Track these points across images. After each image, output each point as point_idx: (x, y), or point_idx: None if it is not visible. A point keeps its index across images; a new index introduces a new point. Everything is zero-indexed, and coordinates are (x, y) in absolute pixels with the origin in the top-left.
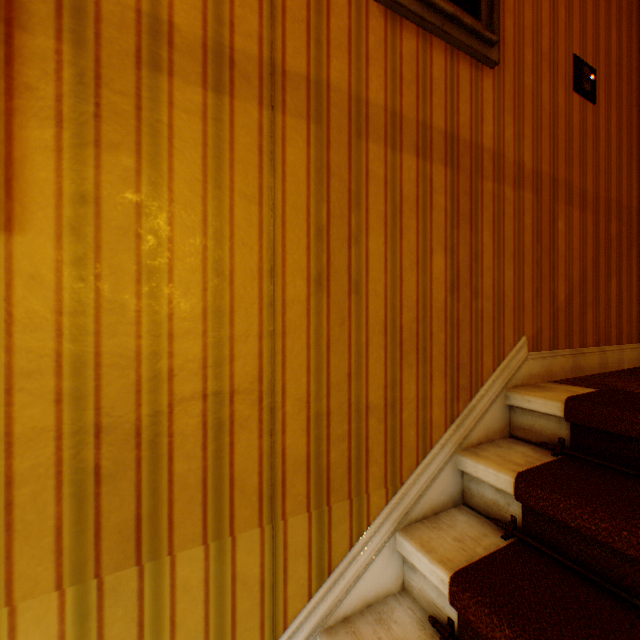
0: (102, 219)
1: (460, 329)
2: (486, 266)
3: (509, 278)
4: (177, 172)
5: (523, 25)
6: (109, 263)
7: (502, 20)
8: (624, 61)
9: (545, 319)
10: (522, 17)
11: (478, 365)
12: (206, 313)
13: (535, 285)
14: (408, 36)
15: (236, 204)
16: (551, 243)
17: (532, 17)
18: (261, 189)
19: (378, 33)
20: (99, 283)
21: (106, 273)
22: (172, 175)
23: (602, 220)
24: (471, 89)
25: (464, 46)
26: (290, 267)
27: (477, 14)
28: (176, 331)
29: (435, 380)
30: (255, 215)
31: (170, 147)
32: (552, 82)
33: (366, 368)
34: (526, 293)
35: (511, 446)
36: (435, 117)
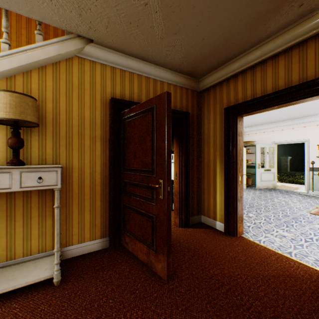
0: (1, 27)
1: None
2: None
3: None
4: (12, 23)
5: None
6: (2, 33)
7: None
8: None
9: None
10: None
11: None
12: (17, 43)
13: None
14: None
15: (22, 29)
16: None
17: None
18: (27, 28)
19: None
20: (1, 35)
21: (2, 34)
22: (11, 23)
23: None
24: None
25: None
26: (33, 41)
27: None
28: (12, 44)
29: None
30: (26, 32)
31: (11, 20)
32: None
33: None
34: None
35: None
36: None
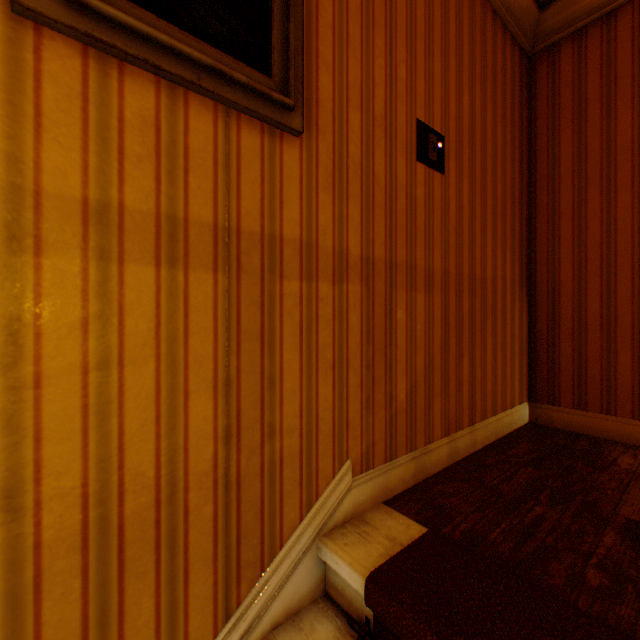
0: None
1: (244, 486)
2: (290, 389)
3: (327, 395)
4: None
5: (348, 82)
6: None
7: (316, 75)
8: (478, 126)
9: (380, 428)
10: (347, 73)
11: (276, 522)
12: None
13: (366, 392)
14: (139, 89)
15: None
16: (388, 337)
17: (362, 74)
18: None
19: (68, 82)
20: None
21: None
22: None
23: (453, 297)
24: (264, 163)
25: (244, 108)
26: None
27: (270, 66)
28: None
29: (196, 574)
30: None
31: None
32: (390, 150)
33: (37, 619)
34: (353, 406)
35: (315, 625)
36: (196, 204)
